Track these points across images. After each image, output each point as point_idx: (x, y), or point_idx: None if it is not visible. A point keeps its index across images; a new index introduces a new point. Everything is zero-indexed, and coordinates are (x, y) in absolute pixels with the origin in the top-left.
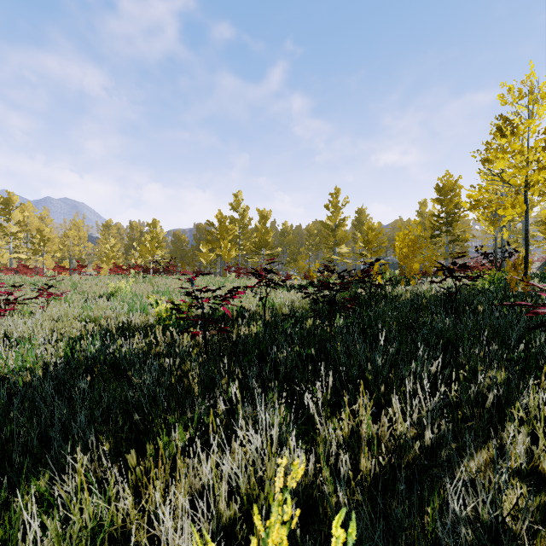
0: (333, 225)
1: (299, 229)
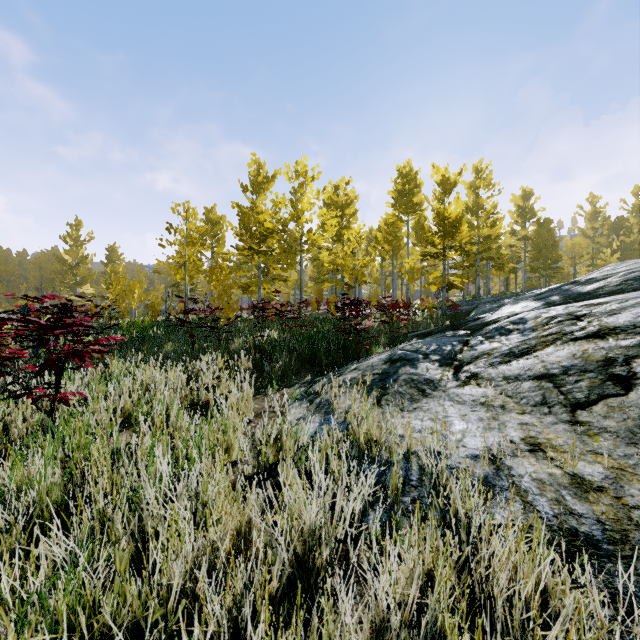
0: (80, 259)
1: (24, 256)
